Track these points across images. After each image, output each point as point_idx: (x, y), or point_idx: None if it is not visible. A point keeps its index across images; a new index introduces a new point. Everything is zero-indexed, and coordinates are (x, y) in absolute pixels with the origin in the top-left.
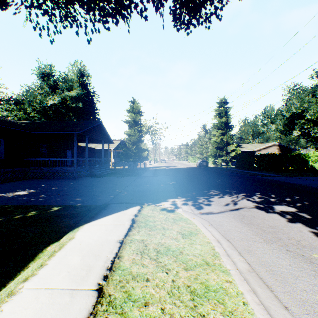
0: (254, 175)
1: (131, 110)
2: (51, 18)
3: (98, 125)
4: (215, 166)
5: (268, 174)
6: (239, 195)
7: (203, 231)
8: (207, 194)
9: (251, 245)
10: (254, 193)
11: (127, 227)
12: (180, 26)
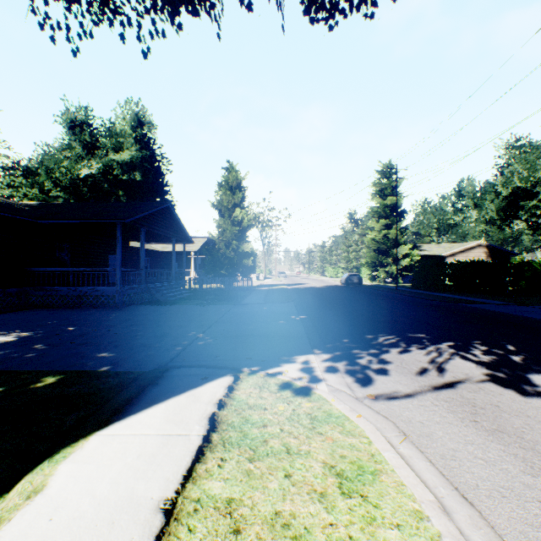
0: (452, 301)
1: (225, 184)
2: (71, 5)
3: (164, 209)
4: (374, 283)
5: (476, 298)
6: (441, 345)
7: (393, 463)
8: (374, 342)
9: (537, 518)
10: (469, 341)
11: (194, 445)
12: (316, 13)
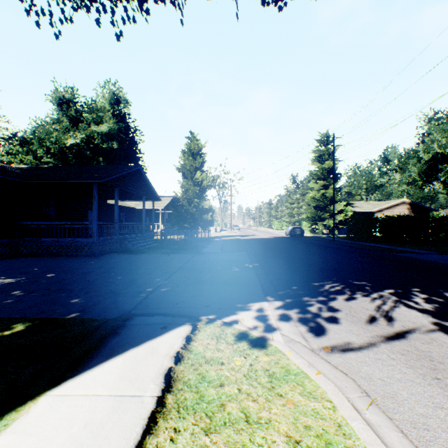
0: (384, 251)
1: (187, 151)
2: None
3: (136, 172)
4: (313, 234)
5: (405, 248)
6: (383, 293)
7: (364, 438)
8: (321, 290)
9: None
10: (408, 289)
11: (147, 410)
12: None
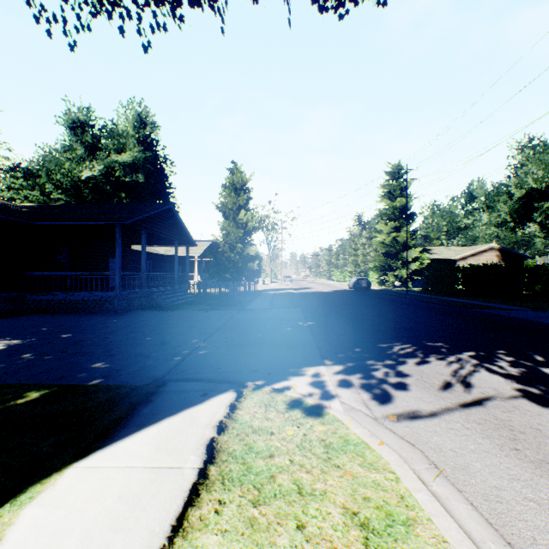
0: (467, 307)
1: (229, 185)
2: None
3: (166, 211)
4: (382, 287)
5: (492, 304)
6: (462, 355)
7: (429, 509)
8: (389, 352)
9: None
10: (492, 351)
11: (188, 482)
12: (325, 0)
